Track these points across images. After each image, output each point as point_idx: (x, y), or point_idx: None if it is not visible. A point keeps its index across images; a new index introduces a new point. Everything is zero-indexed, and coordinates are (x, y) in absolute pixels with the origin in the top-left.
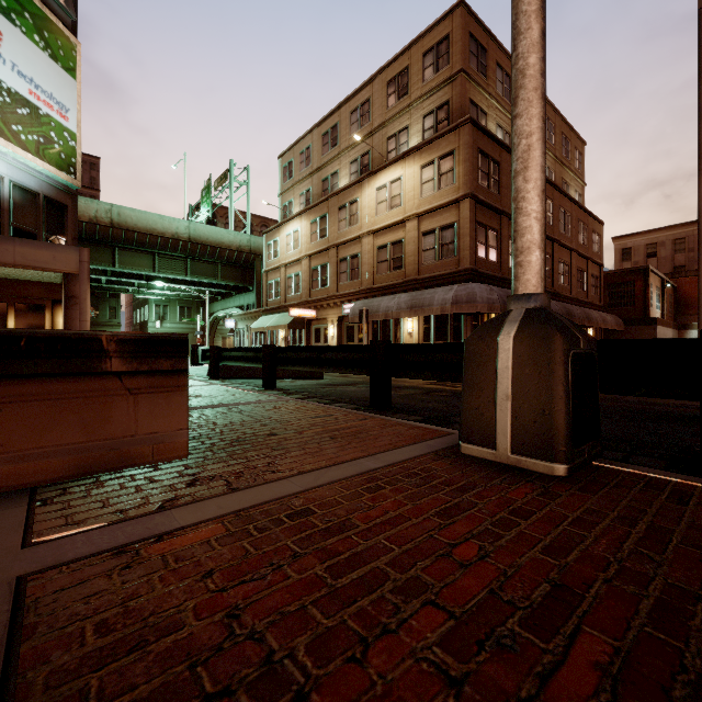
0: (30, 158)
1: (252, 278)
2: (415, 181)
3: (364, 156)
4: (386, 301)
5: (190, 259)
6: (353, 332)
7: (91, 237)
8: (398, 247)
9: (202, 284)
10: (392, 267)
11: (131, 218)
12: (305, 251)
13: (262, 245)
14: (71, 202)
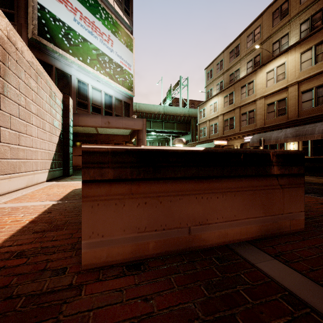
0: (120, 87)
1: (189, 128)
2: (295, 63)
3: (256, 57)
4: (275, 133)
5: (164, 122)
6: None
7: None
8: (282, 102)
9: (167, 132)
10: (277, 114)
11: (142, 107)
12: (220, 112)
13: (194, 112)
14: (131, 102)
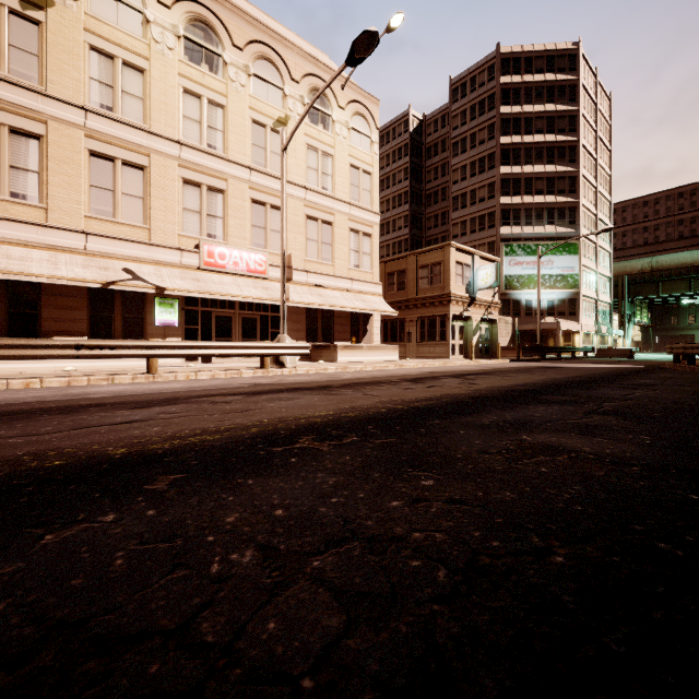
0: (561, 291)
1: None
2: None
3: None
4: None
5: None
6: None
7: (640, 281)
8: None
9: None
10: None
11: (665, 262)
12: None
13: None
14: (578, 296)
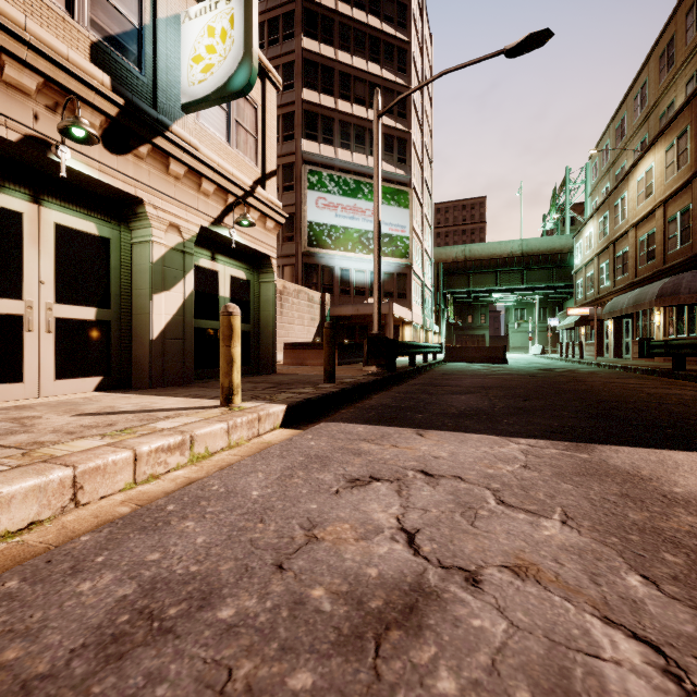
0: (389, 259)
1: None
2: (661, 166)
3: (642, 141)
4: (625, 296)
5: (525, 270)
6: (628, 327)
7: (454, 271)
8: (652, 237)
9: (544, 288)
10: (647, 258)
11: (477, 251)
12: (595, 250)
13: None
14: (409, 271)
